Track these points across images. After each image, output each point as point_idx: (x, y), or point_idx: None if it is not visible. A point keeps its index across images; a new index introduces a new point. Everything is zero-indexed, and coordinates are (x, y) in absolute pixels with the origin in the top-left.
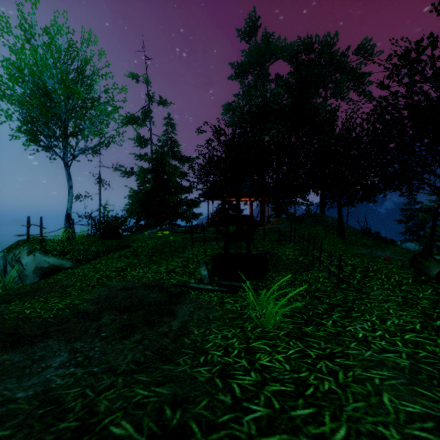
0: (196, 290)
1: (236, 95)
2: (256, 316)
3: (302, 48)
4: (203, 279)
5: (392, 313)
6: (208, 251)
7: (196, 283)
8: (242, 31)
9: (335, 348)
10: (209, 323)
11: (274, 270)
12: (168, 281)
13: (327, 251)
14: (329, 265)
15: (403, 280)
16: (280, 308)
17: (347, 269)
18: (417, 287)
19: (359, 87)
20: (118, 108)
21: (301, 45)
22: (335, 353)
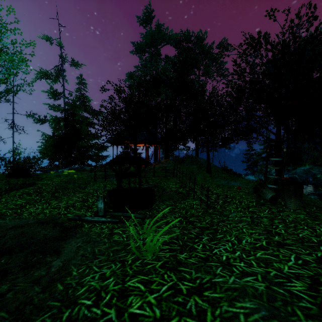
0: (90, 223)
1: (136, 67)
2: (139, 246)
3: (184, 38)
4: (98, 212)
5: (245, 232)
6: (107, 187)
7: (92, 216)
8: (140, 19)
9: (204, 278)
10: (92, 259)
11: (160, 200)
12: (64, 216)
13: (199, 183)
14: (200, 195)
15: (250, 204)
16: (161, 235)
17: (213, 197)
18: (259, 208)
19: (220, 71)
20: (27, 61)
21: (183, 36)
22: (204, 284)
